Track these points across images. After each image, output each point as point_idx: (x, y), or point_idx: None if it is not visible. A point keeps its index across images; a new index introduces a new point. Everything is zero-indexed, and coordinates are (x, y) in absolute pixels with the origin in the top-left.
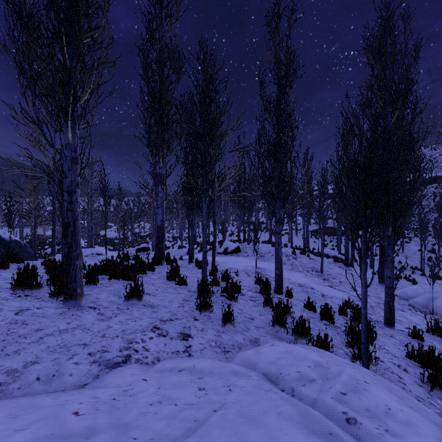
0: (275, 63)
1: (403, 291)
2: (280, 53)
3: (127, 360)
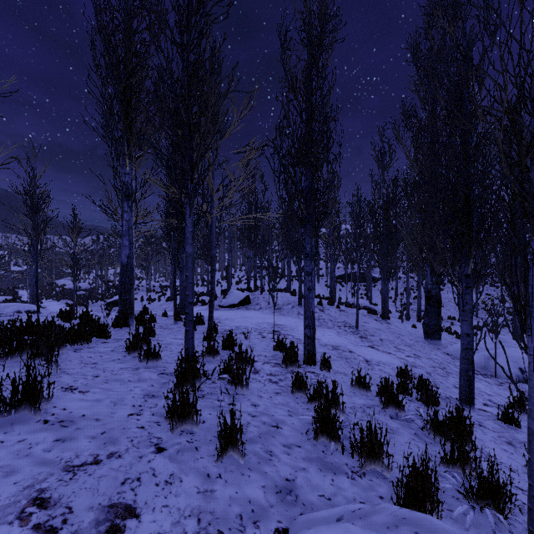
0: (303, 20)
1: (455, 349)
2: (311, 4)
3: None
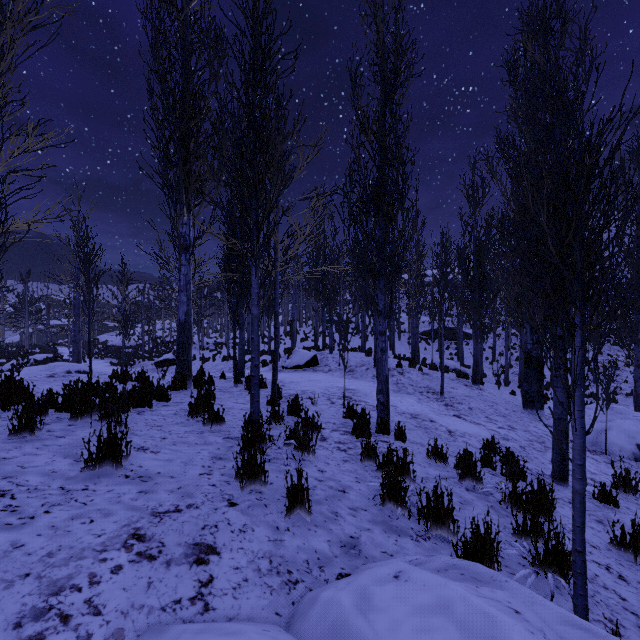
0: (376, 52)
1: None
2: (384, 35)
3: None
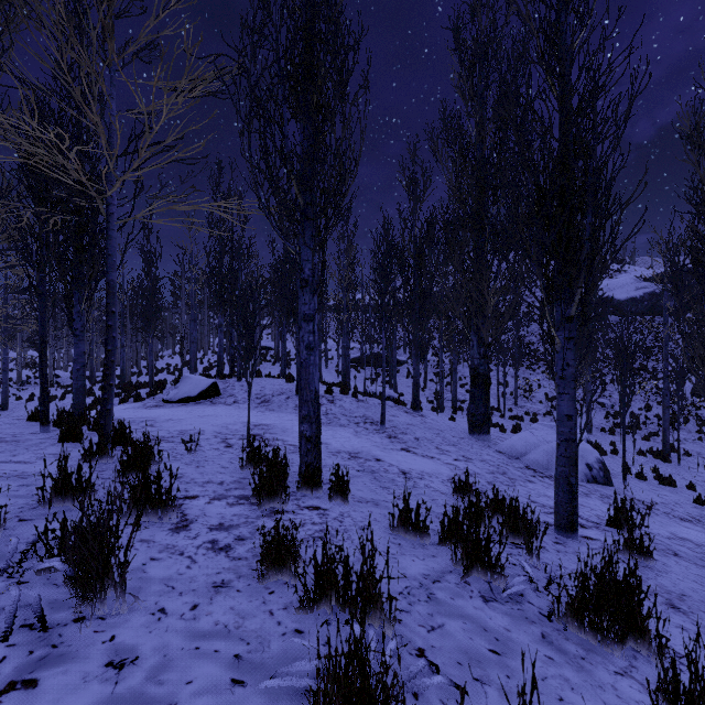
0: None
1: (510, 444)
2: None
3: None
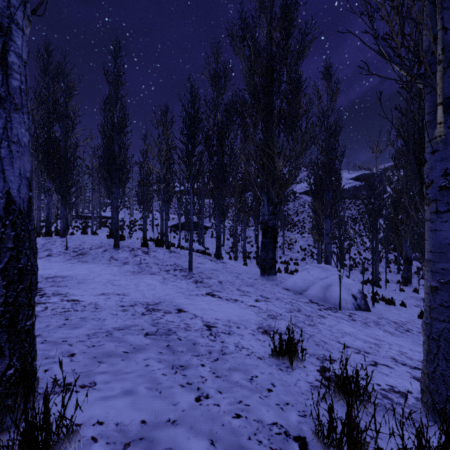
0: None
1: (293, 282)
2: None
3: None
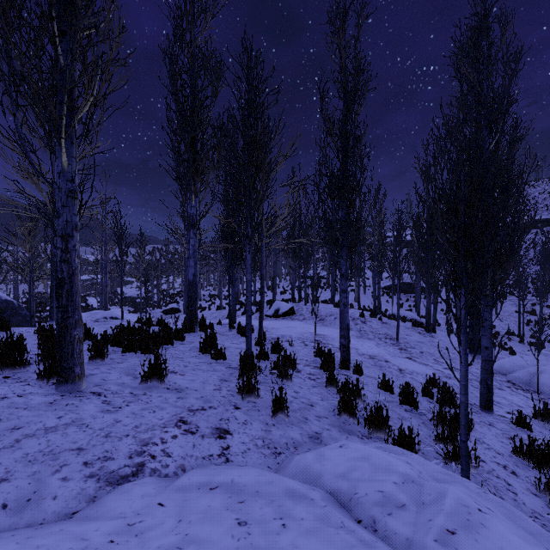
0: (340, 72)
1: (500, 364)
2: (346, 60)
3: (139, 471)
